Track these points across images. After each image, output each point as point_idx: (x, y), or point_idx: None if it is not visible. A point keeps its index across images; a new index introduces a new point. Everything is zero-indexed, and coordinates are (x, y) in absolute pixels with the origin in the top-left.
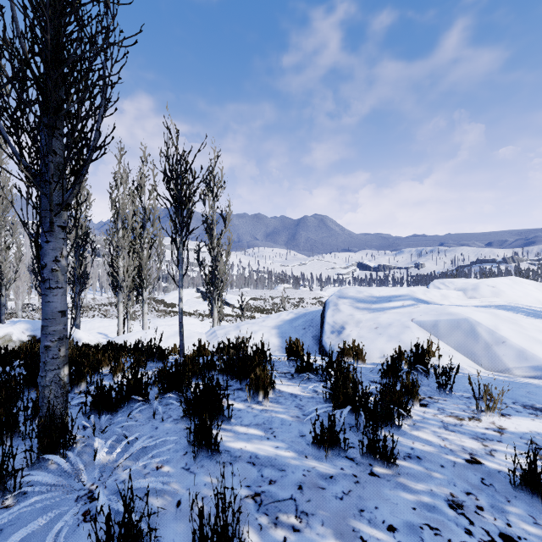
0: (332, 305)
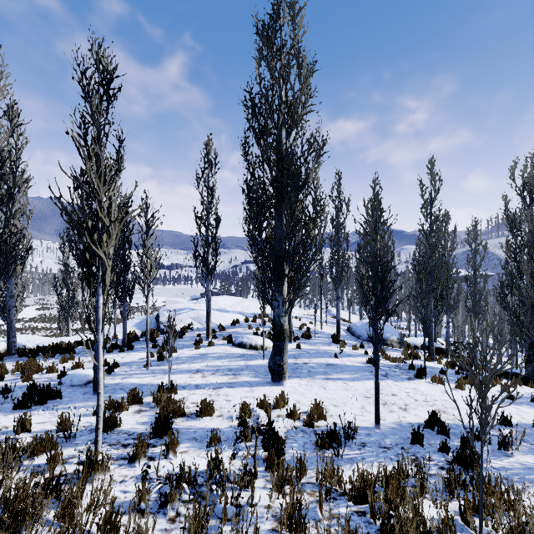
0: (161, 314)
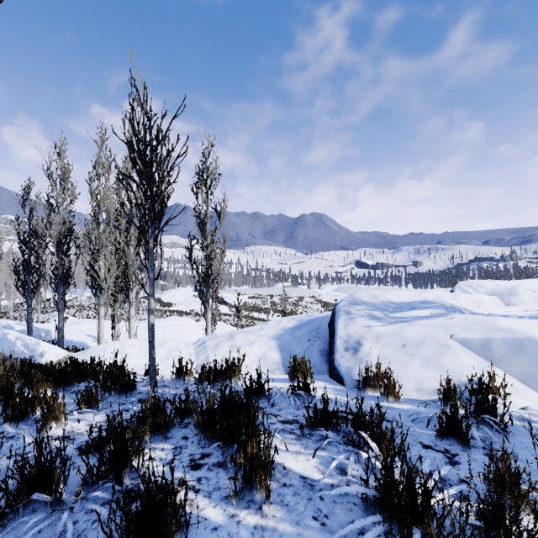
0: (343, 313)
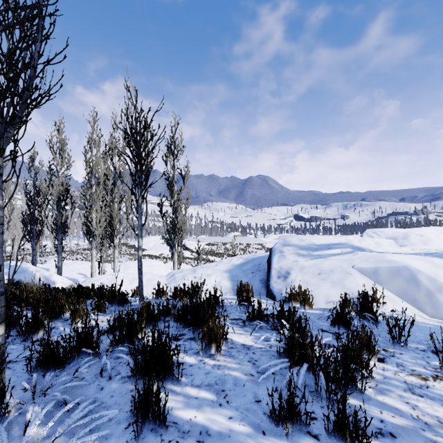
0: (277, 252)
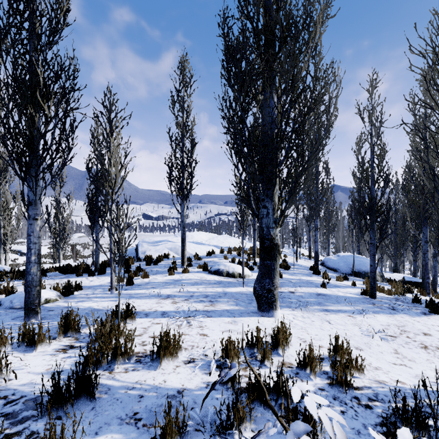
0: (140, 245)
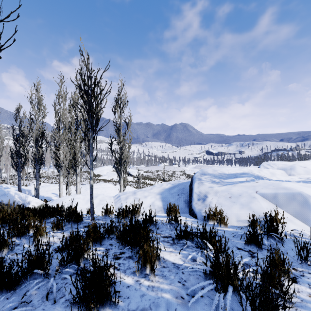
0: (197, 179)
